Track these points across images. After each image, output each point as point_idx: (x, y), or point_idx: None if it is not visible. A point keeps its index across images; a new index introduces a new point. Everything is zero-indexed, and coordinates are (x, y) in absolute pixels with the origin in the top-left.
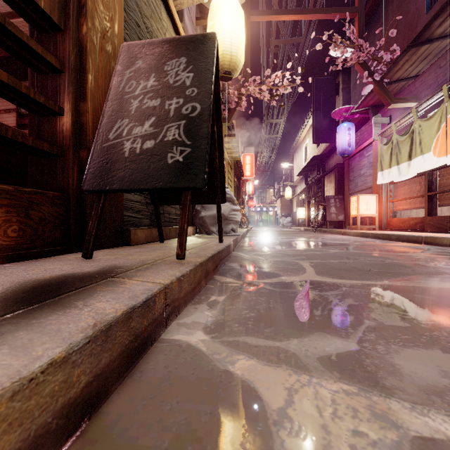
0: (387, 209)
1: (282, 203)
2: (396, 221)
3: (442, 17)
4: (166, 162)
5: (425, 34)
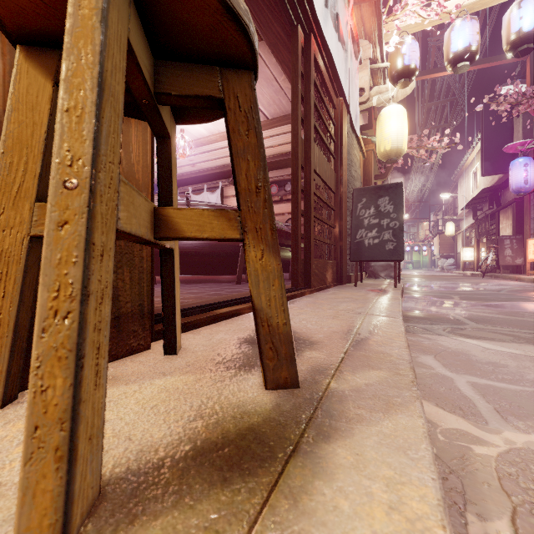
0: None
1: (441, 241)
2: None
3: None
4: (385, 249)
5: None
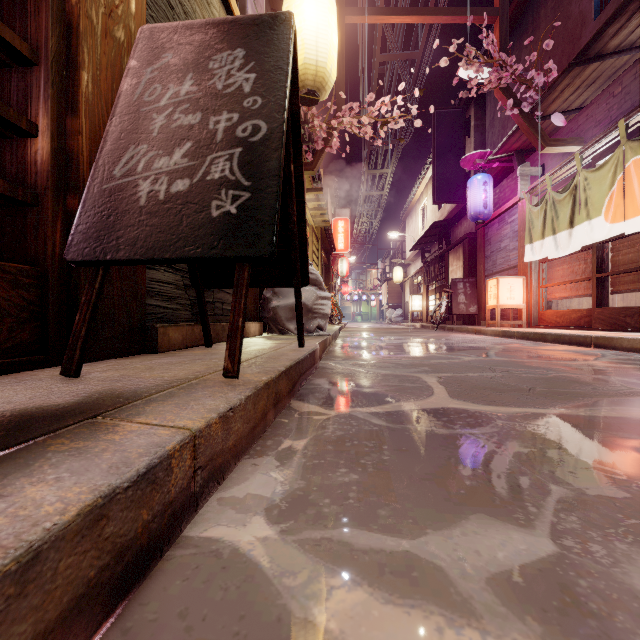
0: (539, 297)
1: (389, 289)
2: (551, 315)
3: (619, 22)
4: (209, 215)
5: (595, 47)
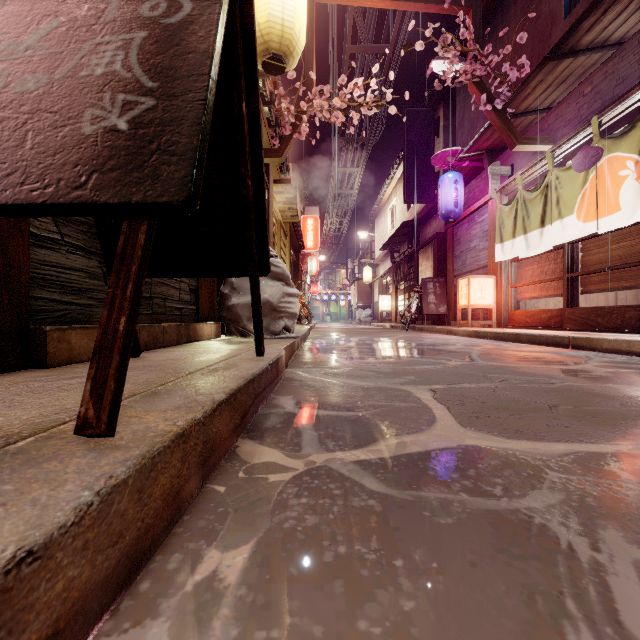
0: (508, 297)
1: (358, 289)
2: (521, 315)
3: (595, 15)
4: (77, 132)
5: (569, 42)
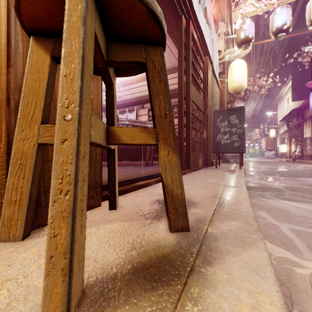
0: None
1: (266, 141)
2: None
3: None
4: (234, 146)
5: None
